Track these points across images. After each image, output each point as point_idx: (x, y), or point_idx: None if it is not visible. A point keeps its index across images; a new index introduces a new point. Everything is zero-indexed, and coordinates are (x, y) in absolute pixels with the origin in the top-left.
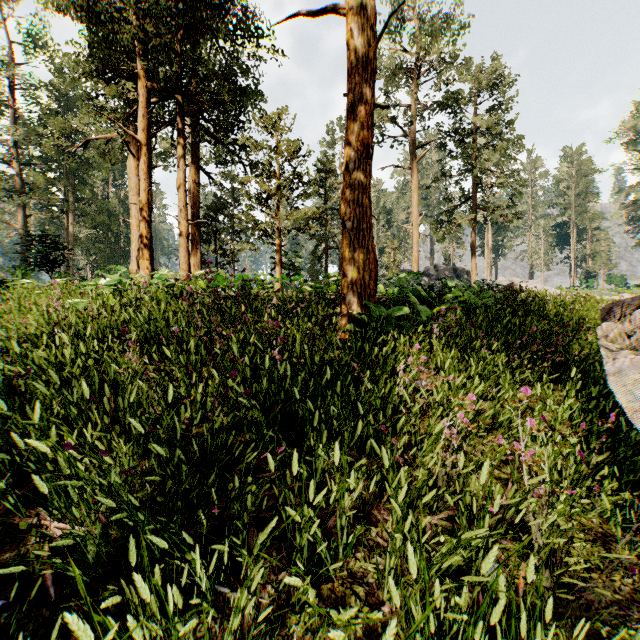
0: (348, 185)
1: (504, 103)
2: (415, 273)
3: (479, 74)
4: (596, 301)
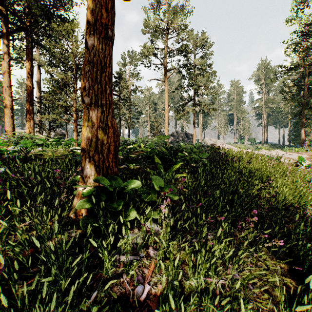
0: (87, 62)
1: (208, 54)
2: (166, 136)
3: (197, 38)
4: (256, 155)
